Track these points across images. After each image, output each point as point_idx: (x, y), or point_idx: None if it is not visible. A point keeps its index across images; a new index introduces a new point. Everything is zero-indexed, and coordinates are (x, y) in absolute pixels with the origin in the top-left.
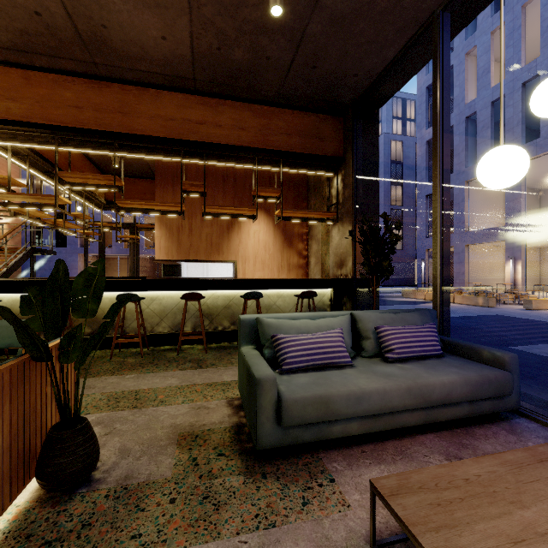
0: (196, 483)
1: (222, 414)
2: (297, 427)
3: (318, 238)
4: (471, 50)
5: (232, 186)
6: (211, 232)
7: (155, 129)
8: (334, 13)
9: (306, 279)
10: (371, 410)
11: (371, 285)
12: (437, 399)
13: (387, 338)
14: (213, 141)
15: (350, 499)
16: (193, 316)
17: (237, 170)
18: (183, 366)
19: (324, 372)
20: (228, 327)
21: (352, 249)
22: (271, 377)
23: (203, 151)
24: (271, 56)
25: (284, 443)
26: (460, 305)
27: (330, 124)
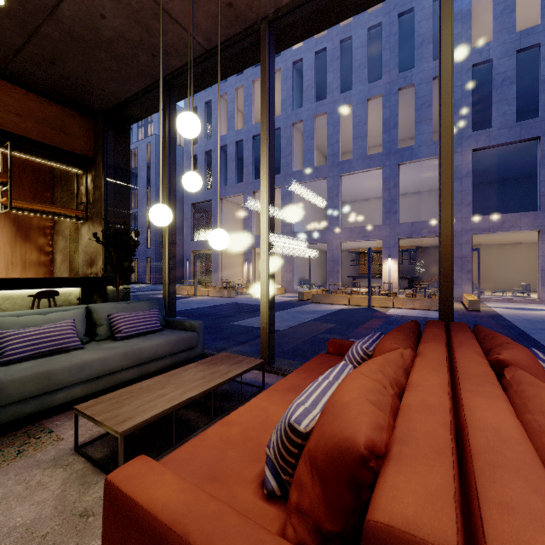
0: None
1: None
2: (16, 404)
3: (65, 234)
4: (223, 95)
5: None
6: None
7: None
8: (73, 31)
9: (46, 278)
10: (92, 374)
11: (115, 282)
12: (147, 357)
13: (117, 322)
14: None
15: (65, 436)
16: None
17: None
18: None
19: (51, 356)
20: None
21: (102, 249)
22: None
23: None
24: None
25: (0, 422)
26: (213, 297)
27: (79, 122)
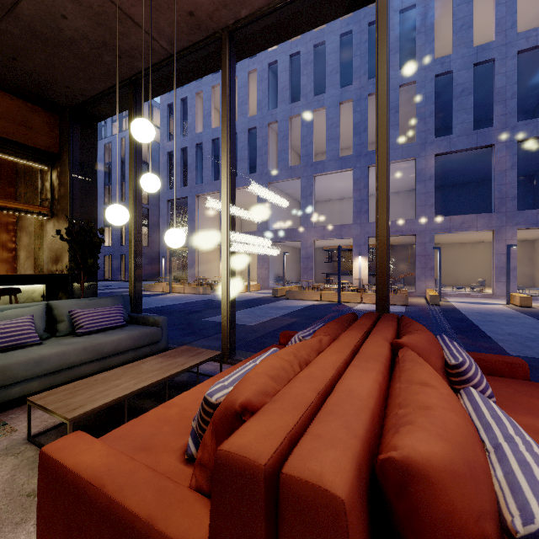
0: None
1: None
2: None
3: (29, 230)
4: (200, 92)
5: None
6: None
7: None
8: (34, 29)
9: (7, 275)
10: (50, 369)
11: (79, 279)
12: (108, 351)
13: (78, 318)
14: None
15: (19, 427)
16: None
17: None
18: None
19: (8, 352)
20: None
21: (68, 246)
22: None
23: None
24: None
25: None
26: (188, 294)
27: (43, 117)
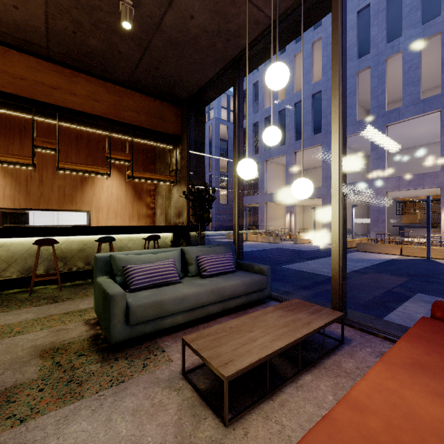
0: (61, 375)
1: (80, 331)
2: (141, 324)
3: (162, 194)
4: None
5: (86, 145)
6: (64, 184)
7: (2, 84)
8: (171, 38)
9: (152, 226)
10: (189, 306)
11: (197, 229)
12: (228, 295)
13: (203, 263)
14: (68, 106)
15: (174, 357)
16: (46, 260)
17: (91, 132)
18: (38, 303)
19: (161, 287)
20: (82, 267)
21: (187, 204)
22: (121, 292)
23: (57, 113)
24: (122, 51)
25: (131, 336)
26: (260, 242)
27: (171, 110)
